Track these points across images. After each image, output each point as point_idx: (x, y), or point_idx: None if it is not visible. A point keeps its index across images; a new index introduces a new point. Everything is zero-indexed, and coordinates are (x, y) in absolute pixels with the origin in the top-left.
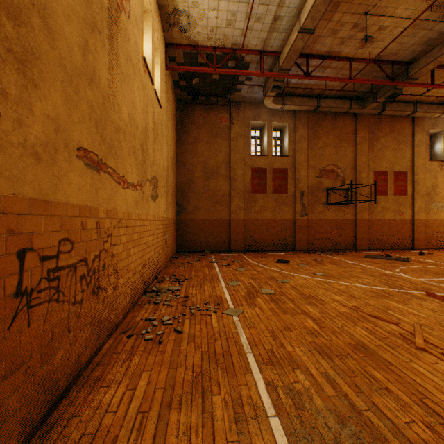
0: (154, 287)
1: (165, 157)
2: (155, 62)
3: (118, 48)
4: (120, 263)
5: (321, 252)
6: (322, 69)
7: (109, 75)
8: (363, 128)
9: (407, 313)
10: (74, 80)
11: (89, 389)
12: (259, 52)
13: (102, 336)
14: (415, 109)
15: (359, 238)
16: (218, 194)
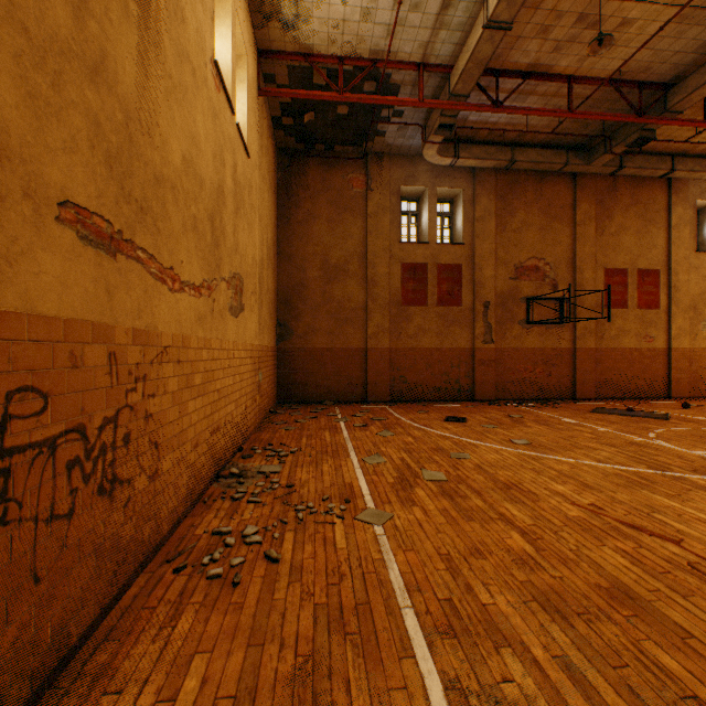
0: (234, 468)
1: (257, 242)
2: (238, 78)
3: (160, 29)
4: (164, 430)
5: (518, 403)
6: (521, 95)
7: (140, 73)
8: (586, 198)
9: (692, 520)
10: (50, 60)
11: (78, 700)
12: (415, 66)
13: (122, 574)
14: (675, 165)
15: (581, 381)
16: (346, 307)
